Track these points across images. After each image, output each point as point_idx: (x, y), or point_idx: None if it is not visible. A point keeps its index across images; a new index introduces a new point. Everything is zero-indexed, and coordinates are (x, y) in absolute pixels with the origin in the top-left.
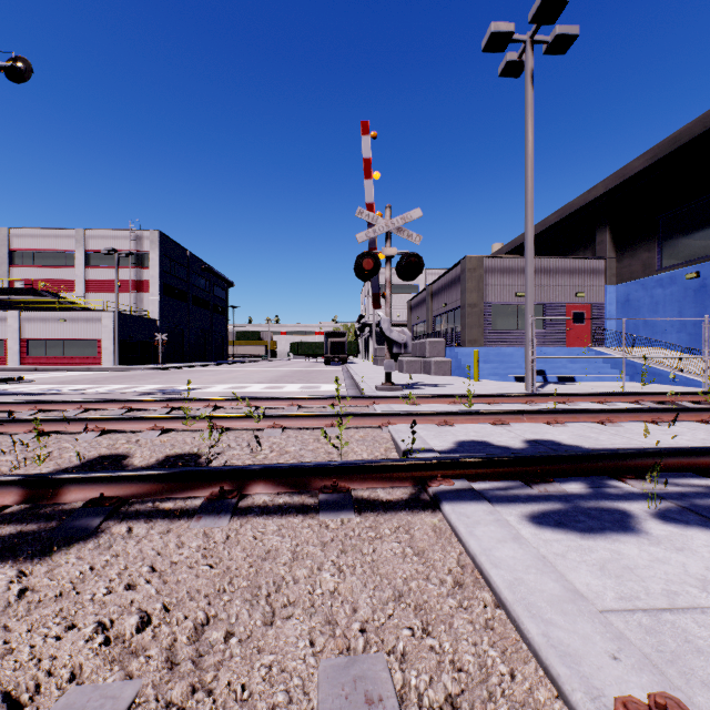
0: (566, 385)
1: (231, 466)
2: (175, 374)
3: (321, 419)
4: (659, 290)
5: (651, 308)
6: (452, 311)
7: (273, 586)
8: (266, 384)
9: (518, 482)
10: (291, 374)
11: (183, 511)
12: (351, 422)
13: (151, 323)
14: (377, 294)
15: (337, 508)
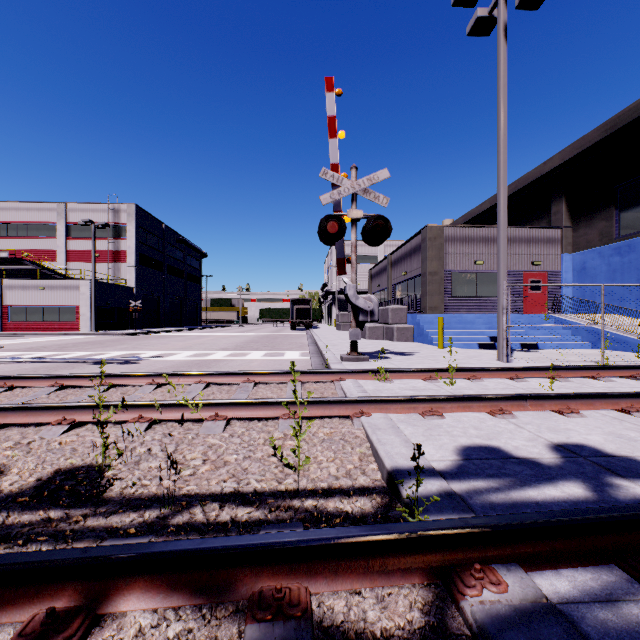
0: (532, 353)
1: (83, 551)
2: (146, 339)
3: (276, 408)
4: (617, 258)
5: (609, 276)
6: (412, 279)
7: None
8: (231, 351)
9: (615, 569)
10: (257, 339)
11: None
12: (313, 411)
13: (128, 291)
14: (342, 259)
15: None
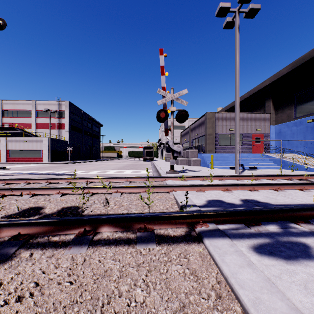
0: (253, 171)
1: (90, 216)
2: (75, 165)
3: (140, 188)
4: (295, 127)
5: (291, 136)
6: (200, 137)
7: (106, 299)
8: (116, 170)
9: (242, 224)
10: (128, 165)
11: (63, 243)
12: (154, 189)
13: (65, 142)
14: (167, 129)
15: (146, 241)
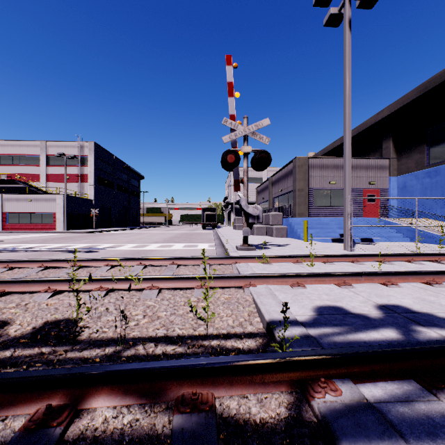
0: (368, 245)
1: (68, 370)
2: (102, 236)
3: (192, 281)
4: (427, 179)
5: (422, 192)
6: (286, 194)
7: None
8: (161, 243)
9: (412, 382)
10: (179, 236)
11: None
12: (217, 283)
13: (89, 202)
14: (237, 180)
15: None
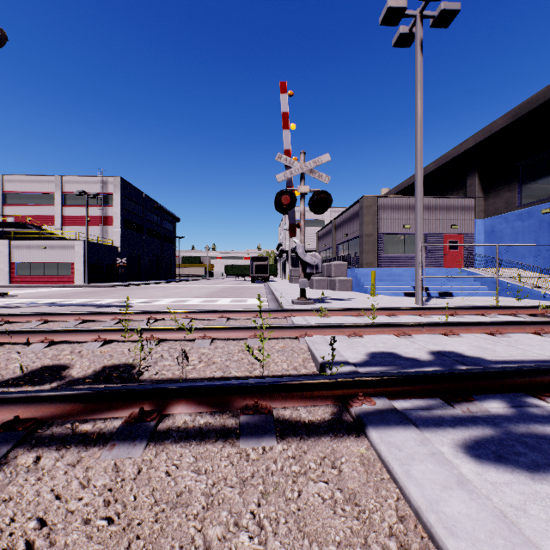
0: (446, 299)
1: (152, 385)
2: (132, 290)
3: (245, 331)
4: (519, 222)
5: (512, 237)
6: (352, 240)
7: None
8: (203, 298)
9: (438, 399)
10: (224, 290)
11: (99, 436)
12: (272, 333)
13: (114, 250)
14: (293, 224)
15: (258, 433)
